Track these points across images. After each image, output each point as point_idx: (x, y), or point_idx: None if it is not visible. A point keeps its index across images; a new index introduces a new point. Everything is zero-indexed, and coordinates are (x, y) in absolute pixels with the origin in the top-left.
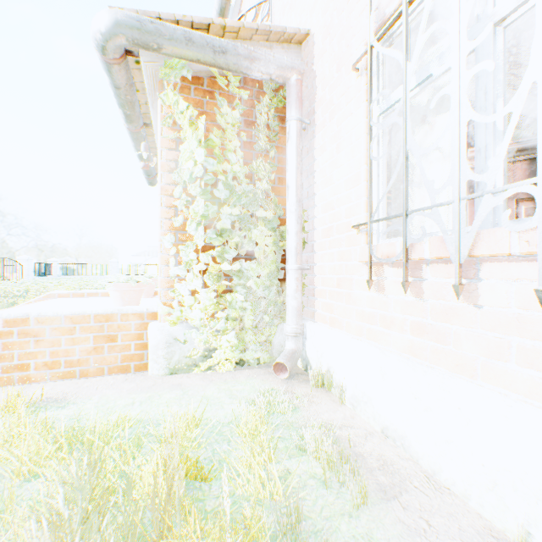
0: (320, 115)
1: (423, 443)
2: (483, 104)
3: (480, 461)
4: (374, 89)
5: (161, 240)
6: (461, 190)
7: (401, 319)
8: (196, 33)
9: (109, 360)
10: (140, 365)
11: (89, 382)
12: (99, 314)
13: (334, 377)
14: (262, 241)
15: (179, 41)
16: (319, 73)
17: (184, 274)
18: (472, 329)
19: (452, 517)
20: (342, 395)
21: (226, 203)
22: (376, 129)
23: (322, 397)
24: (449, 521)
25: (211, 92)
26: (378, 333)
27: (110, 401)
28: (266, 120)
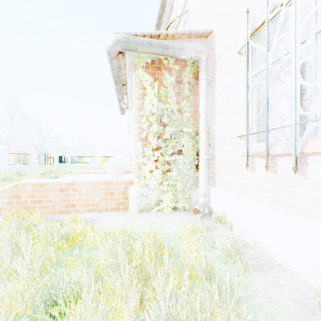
0: (218, 76)
1: (276, 248)
2: (309, 74)
3: (306, 255)
4: (250, 63)
5: (134, 144)
6: (297, 119)
7: (265, 185)
8: (153, 40)
9: (110, 204)
10: (124, 207)
11: (102, 214)
12: (106, 181)
13: (227, 216)
14: (186, 144)
15: (146, 45)
16: (218, 53)
17: (146, 162)
18: (303, 190)
19: (291, 281)
20: (231, 226)
21: (167, 125)
22: (250, 86)
23: (220, 227)
24: (289, 282)
25: (159, 67)
26: (251, 193)
27: (114, 222)
28: (188, 80)
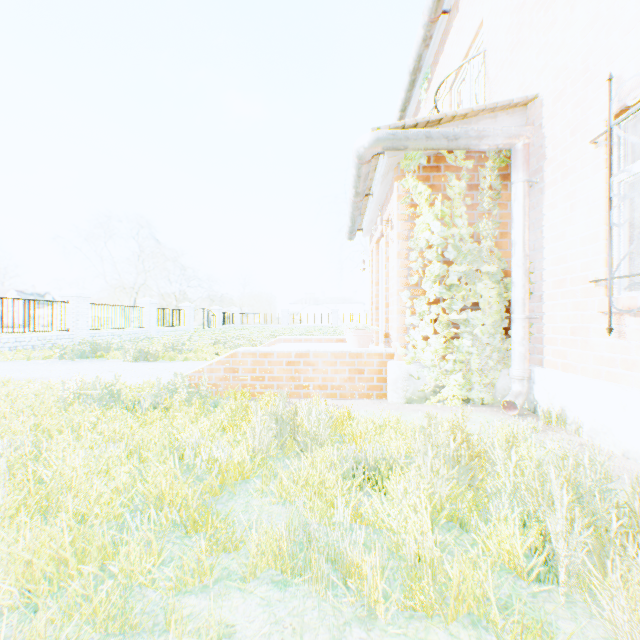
0: (549, 174)
1: None
2: None
3: None
4: (614, 158)
5: (396, 295)
6: None
7: None
8: (433, 131)
9: (358, 388)
10: (379, 394)
11: (348, 402)
12: (352, 353)
13: (569, 415)
14: (485, 293)
15: (421, 140)
16: (548, 134)
17: (416, 323)
18: None
19: None
20: (578, 430)
21: (450, 261)
22: (616, 200)
23: (556, 431)
24: None
25: (436, 167)
26: (618, 374)
27: (375, 413)
28: (489, 183)
